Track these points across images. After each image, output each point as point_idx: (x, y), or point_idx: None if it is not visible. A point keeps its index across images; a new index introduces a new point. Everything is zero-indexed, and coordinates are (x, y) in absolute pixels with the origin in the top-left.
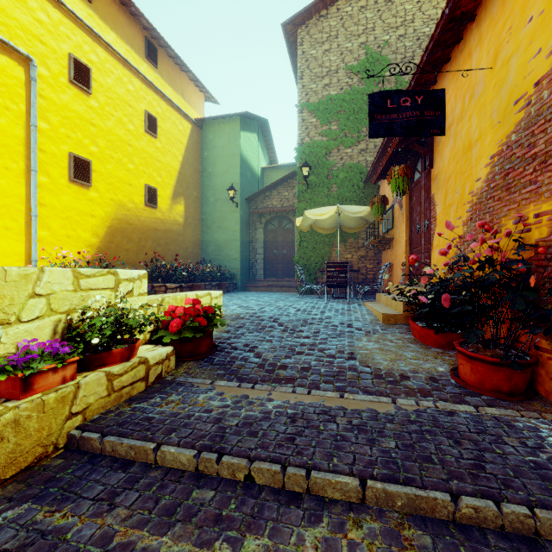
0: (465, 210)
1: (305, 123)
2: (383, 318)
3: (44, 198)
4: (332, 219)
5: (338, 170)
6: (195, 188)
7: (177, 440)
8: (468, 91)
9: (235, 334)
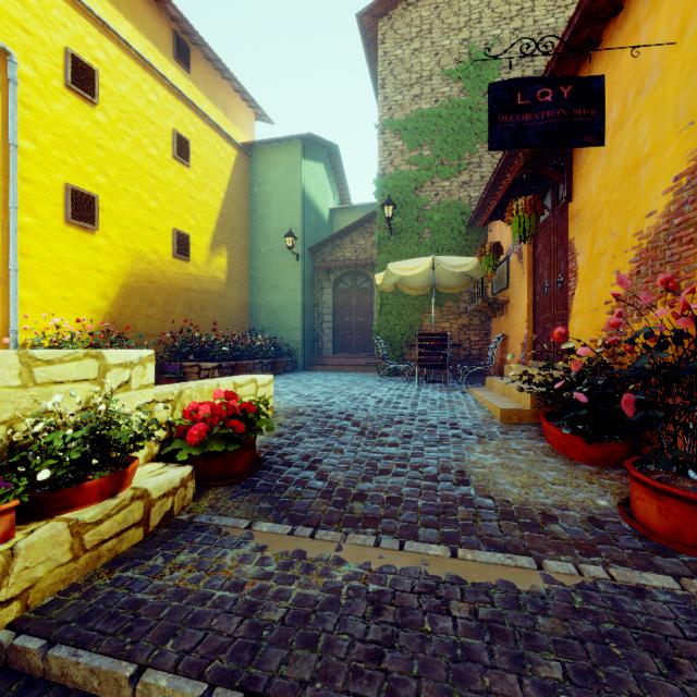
0: (627, 260)
1: (388, 148)
2: (501, 415)
3: (29, 246)
4: (424, 275)
5: (432, 210)
6: (242, 235)
7: (174, 658)
8: (633, 84)
9: (291, 439)
